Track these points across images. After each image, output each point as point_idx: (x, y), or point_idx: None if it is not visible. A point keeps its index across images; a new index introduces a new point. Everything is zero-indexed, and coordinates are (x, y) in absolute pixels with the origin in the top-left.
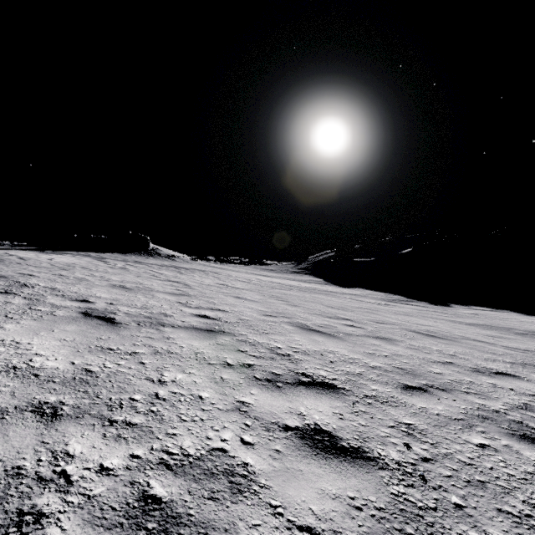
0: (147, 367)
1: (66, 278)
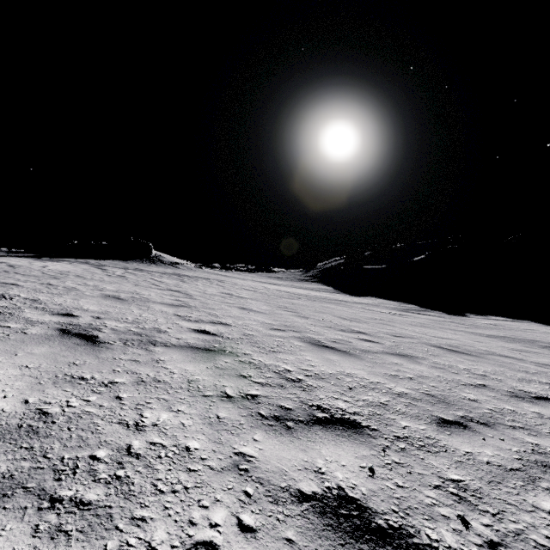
0: (124, 404)
1: (54, 288)
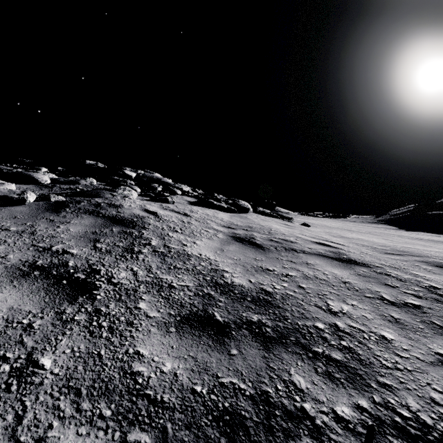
0: None
1: None
